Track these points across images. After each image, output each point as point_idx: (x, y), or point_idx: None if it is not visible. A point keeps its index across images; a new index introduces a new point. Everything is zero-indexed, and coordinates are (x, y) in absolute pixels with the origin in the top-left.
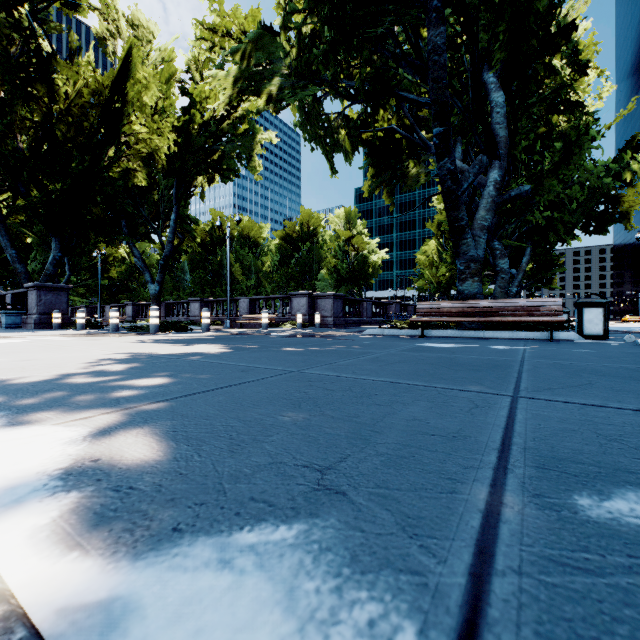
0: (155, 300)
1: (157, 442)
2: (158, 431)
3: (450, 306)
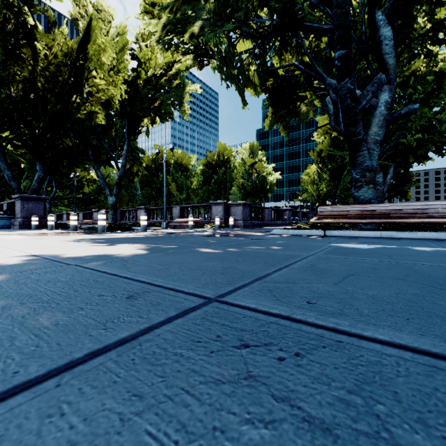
0: (113, 208)
1: None
2: None
3: (349, 209)
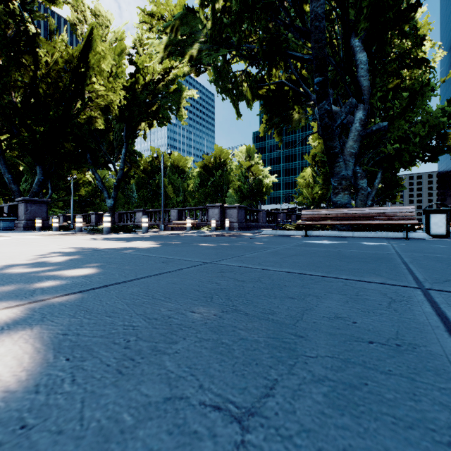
0: (111, 211)
1: (33, 353)
2: (46, 334)
3: (327, 213)
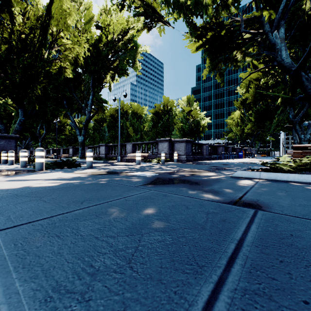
0: (81, 145)
1: None
2: None
3: None
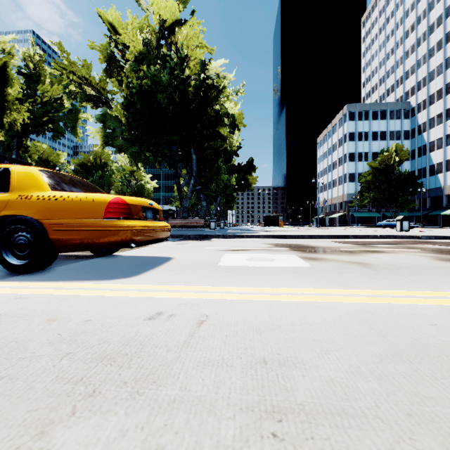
0: None
1: None
2: None
3: (178, 221)
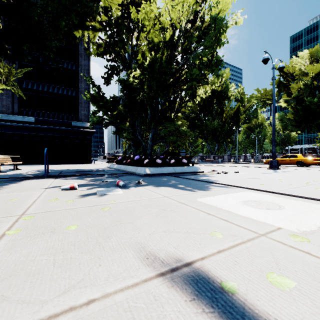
0: None
1: None
2: None
3: None
